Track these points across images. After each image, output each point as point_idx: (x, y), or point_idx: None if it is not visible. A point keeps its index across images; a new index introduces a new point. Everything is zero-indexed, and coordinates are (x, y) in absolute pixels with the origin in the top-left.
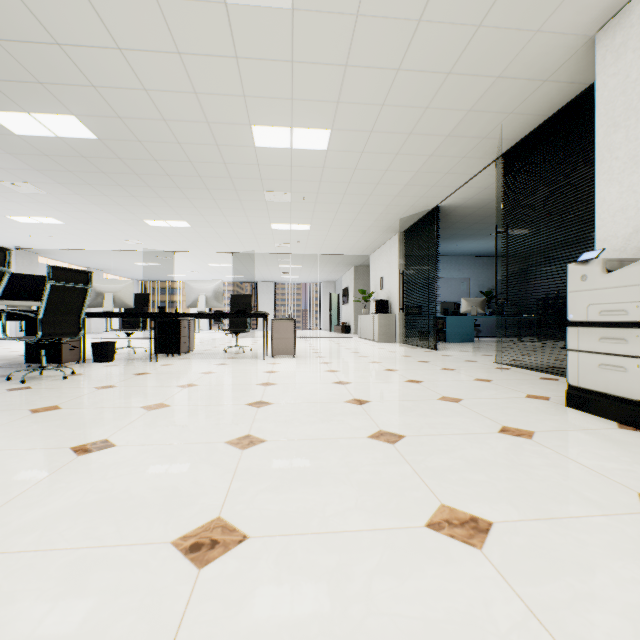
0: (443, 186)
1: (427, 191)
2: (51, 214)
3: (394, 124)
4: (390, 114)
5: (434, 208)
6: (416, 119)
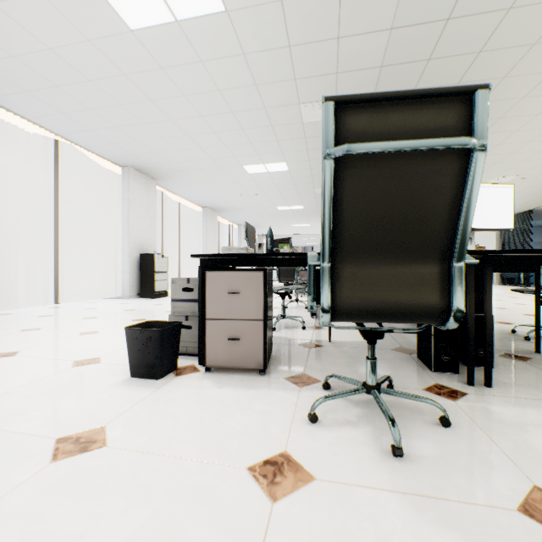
0: (539, 204)
1: (527, 206)
2: (312, 223)
3: (524, 193)
4: (524, 191)
5: (528, 210)
6: (536, 191)
